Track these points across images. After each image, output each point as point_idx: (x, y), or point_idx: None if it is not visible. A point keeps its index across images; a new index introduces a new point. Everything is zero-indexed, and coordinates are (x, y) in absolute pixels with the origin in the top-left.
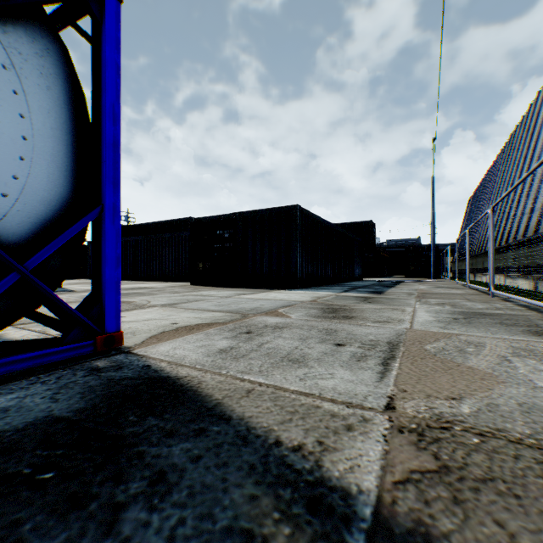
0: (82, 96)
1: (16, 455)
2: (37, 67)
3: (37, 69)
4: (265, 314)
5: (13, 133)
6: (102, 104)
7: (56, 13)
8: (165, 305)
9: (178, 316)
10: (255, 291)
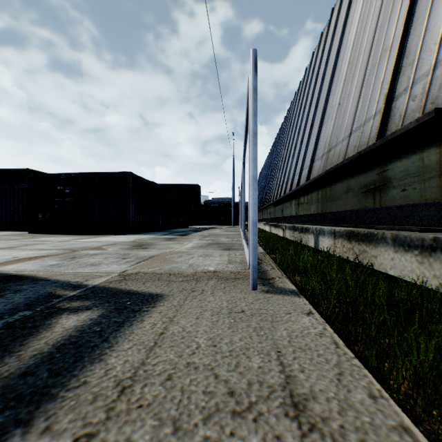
0: None
1: None
2: None
3: None
4: (91, 249)
5: None
6: None
7: None
8: (4, 248)
9: (19, 253)
10: (93, 236)
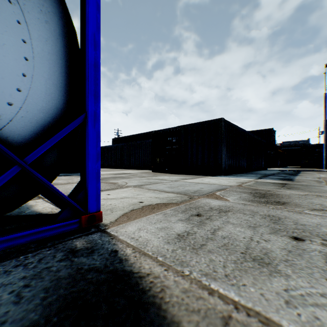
0: (74, 32)
1: None
2: (37, 5)
3: (37, 7)
4: (206, 196)
5: (16, 54)
6: (86, 34)
7: None
8: (135, 185)
9: (144, 195)
10: (193, 177)
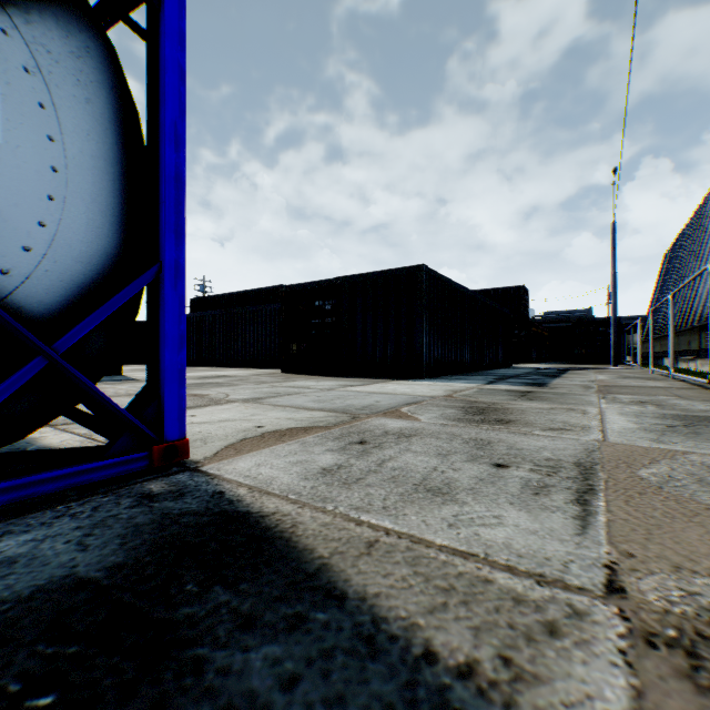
0: (135, 113)
1: (5, 651)
2: (73, 72)
3: (72, 75)
4: (382, 414)
5: (38, 162)
6: (160, 123)
7: (102, 3)
8: (247, 399)
9: (265, 415)
10: (366, 381)
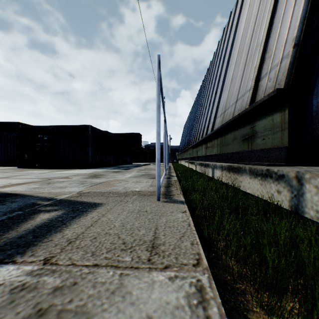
0: None
1: None
2: None
3: None
4: (61, 178)
5: None
6: None
7: None
8: (2, 177)
9: (12, 181)
10: (63, 170)
